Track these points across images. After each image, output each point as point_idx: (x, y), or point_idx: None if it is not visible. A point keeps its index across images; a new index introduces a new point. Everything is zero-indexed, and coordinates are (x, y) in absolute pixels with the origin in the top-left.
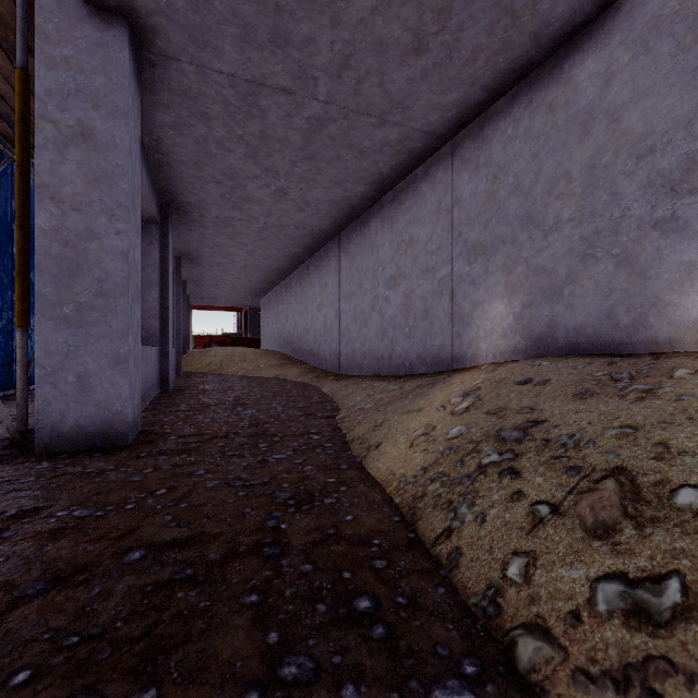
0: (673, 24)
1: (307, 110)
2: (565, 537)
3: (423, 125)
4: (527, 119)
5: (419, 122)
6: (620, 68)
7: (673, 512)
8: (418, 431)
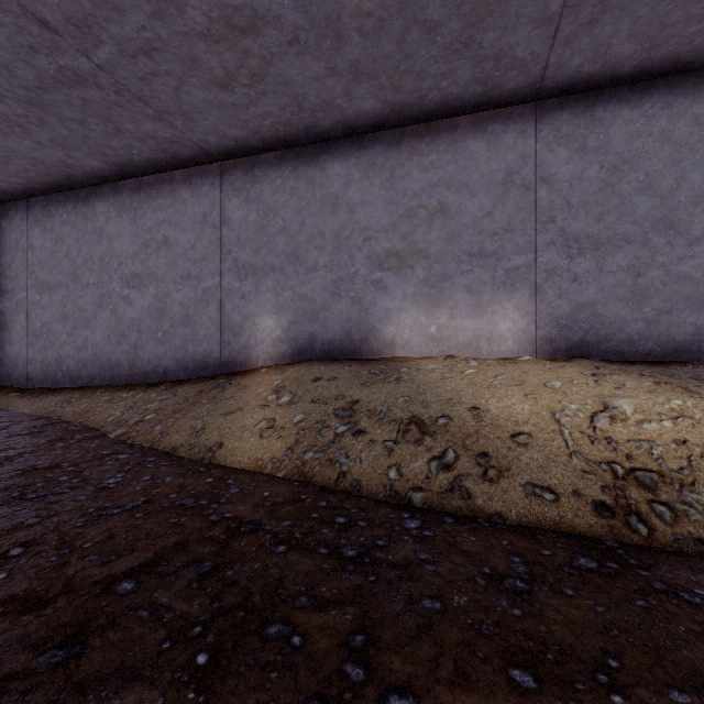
0: (381, 171)
1: (66, 59)
2: (407, 451)
3: (200, 140)
4: (293, 180)
5: (197, 136)
6: (354, 180)
7: (439, 428)
8: (260, 425)
